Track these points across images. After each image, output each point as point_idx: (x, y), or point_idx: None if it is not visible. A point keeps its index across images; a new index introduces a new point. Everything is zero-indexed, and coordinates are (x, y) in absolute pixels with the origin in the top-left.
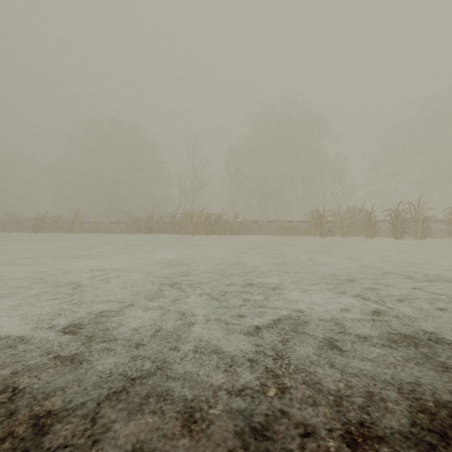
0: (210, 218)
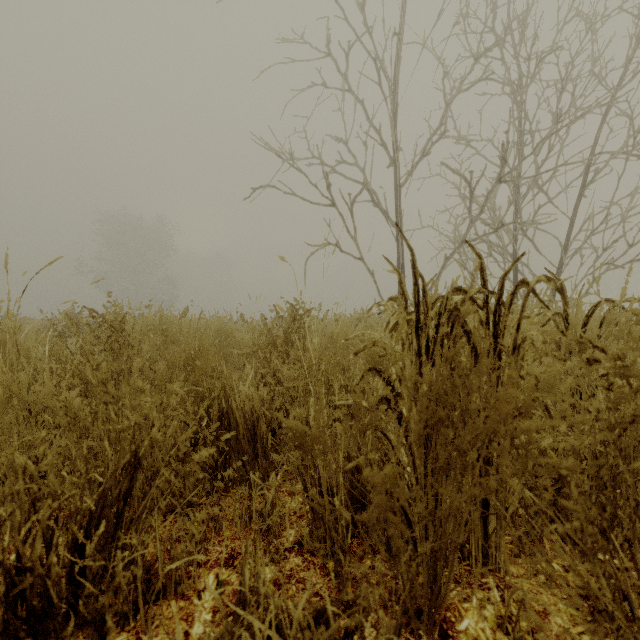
0: None
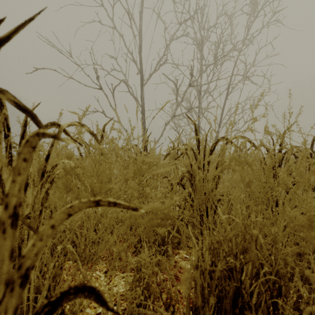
0: None
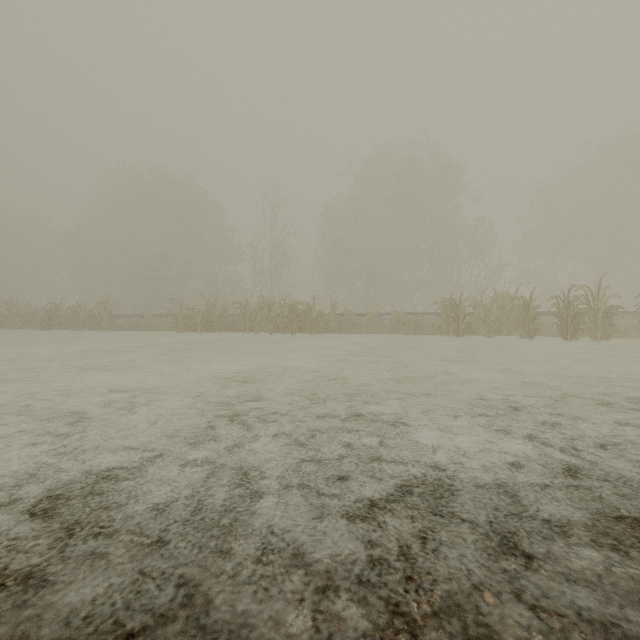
0: (296, 309)
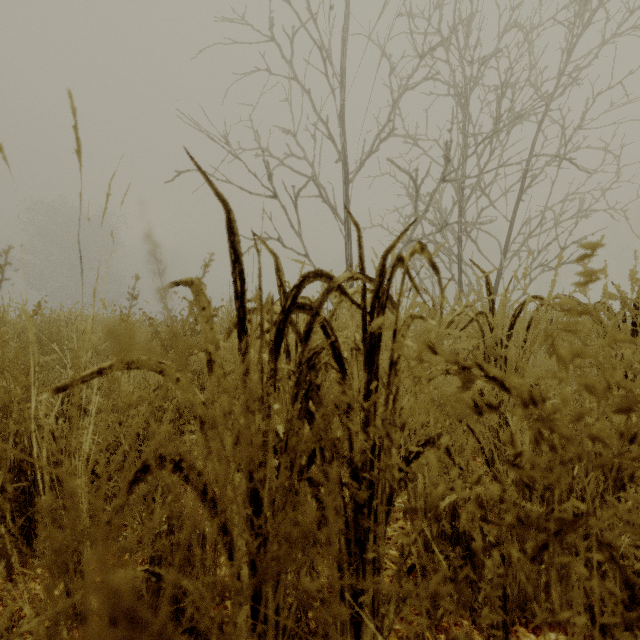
0: None
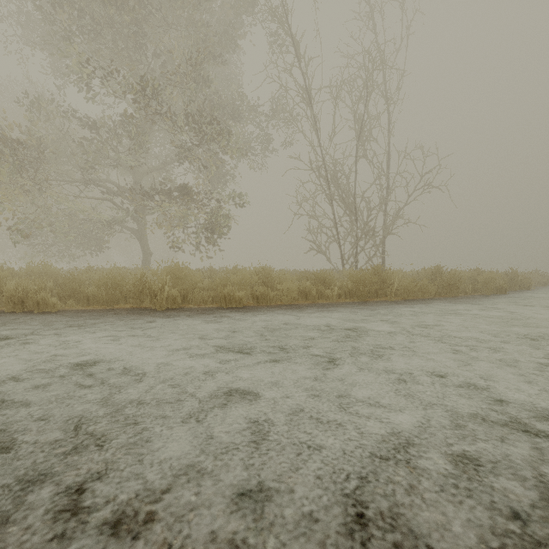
0: None
